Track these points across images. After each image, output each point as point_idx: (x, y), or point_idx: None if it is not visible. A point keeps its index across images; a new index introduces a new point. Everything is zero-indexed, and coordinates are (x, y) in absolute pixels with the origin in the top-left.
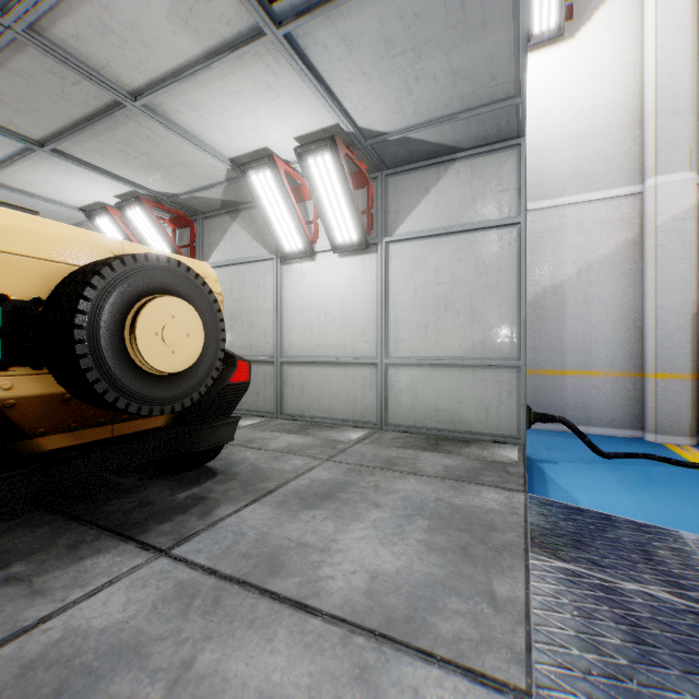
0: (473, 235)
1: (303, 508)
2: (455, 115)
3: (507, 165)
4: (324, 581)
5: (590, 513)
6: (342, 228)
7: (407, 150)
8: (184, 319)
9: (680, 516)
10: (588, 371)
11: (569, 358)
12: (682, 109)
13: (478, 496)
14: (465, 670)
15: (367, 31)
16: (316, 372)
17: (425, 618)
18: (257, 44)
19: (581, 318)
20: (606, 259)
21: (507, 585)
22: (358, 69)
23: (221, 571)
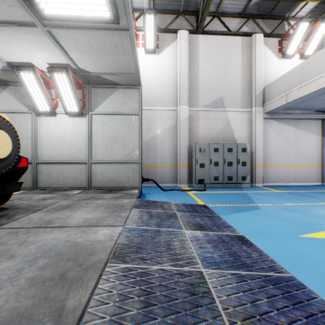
0: (124, 116)
1: (57, 211)
2: (117, 73)
3: (136, 94)
4: (69, 222)
5: (152, 201)
6: (70, 105)
7: (100, 80)
8: (4, 138)
9: (175, 200)
10: (163, 166)
11: (158, 161)
12: (186, 87)
13: (122, 201)
14: (110, 226)
15: (83, 40)
16: (56, 167)
17: (101, 222)
18: (33, 28)
19: (161, 148)
20: (168, 129)
21: (124, 214)
22: (79, 49)
23: (27, 227)
